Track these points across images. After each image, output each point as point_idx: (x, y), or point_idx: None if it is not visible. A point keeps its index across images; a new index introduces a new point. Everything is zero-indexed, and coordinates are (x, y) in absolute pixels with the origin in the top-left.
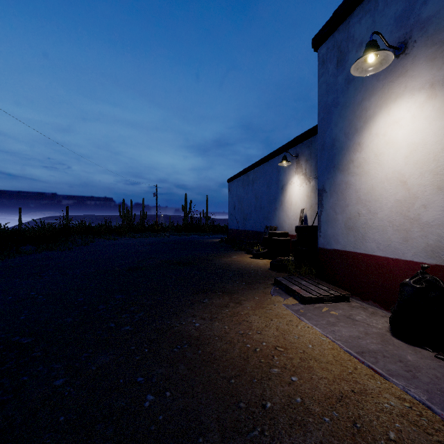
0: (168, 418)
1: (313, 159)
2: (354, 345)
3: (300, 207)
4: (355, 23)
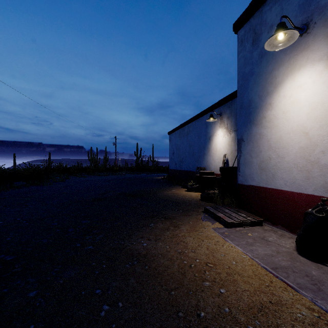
0: (119, 326)
1: (233, 116)
2: (268, 262)
3: (223, 153)
4: (267, 10)
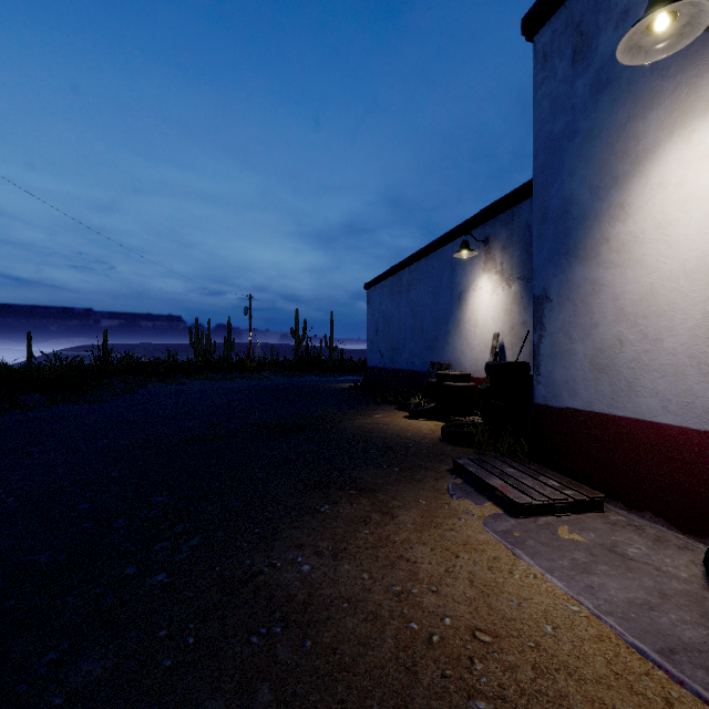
0: None
1: (515, 245)
2: (645, 628)
3: (492, 330)
4: None
